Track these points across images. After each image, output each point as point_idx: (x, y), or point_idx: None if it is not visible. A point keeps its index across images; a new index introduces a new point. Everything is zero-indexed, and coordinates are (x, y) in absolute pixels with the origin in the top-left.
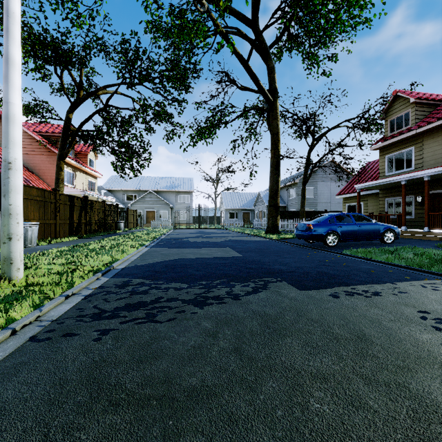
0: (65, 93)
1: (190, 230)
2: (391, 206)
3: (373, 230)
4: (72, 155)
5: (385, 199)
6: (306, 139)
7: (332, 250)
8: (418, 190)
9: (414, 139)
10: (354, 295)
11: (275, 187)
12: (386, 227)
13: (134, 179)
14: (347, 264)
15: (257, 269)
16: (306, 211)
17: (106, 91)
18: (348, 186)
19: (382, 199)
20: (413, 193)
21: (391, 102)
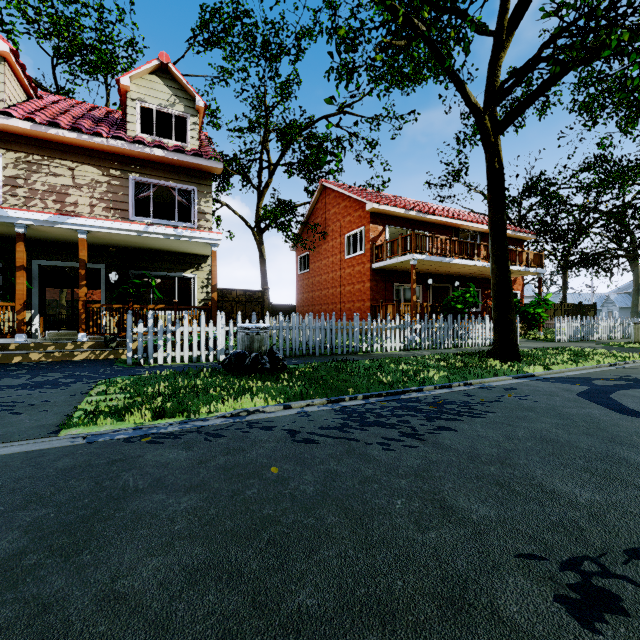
0: None
1: None
2: None
3: None
4: None
5: None
6: None
7: None
8: None
9: None
10: None
11: (636, 302)
12: None
13: None
14: None
15: None
16: None
17: None
18: None
19: None
20: None
21: None
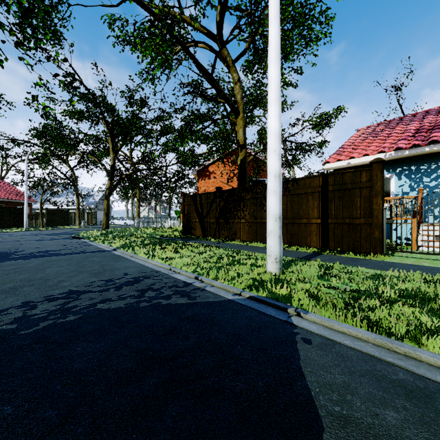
0: None
1: None
2: None
3: None
4: None
5: None
6: None
7: None
8: None
9: None
10: None
11: None
12: None
13: None
14: None
15: None
16: None
17: None
18: None
19: None
20: None
21: None
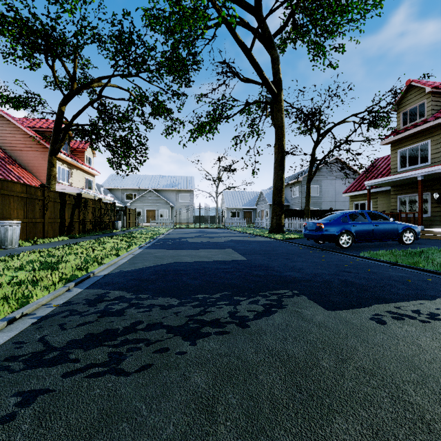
0: (57, 85)
1: (191, 229)
2: (403, 204)
3: (391, 229)
4: (67, 151)
5: (397, 196)
6: (311, 134)
7: (347, 252)
8: (435, 187)
9: (430, 131)
10: (405, 318)
11: (280, 184)
12: (405, 226)
13: (134, 177)
14: (371, 269)
15: (265, 277)
16: (310, 210)
17: (101, 84)
18: (355, 184)
19: (394, 196)
20: (429, 190)
21: (404, 93)
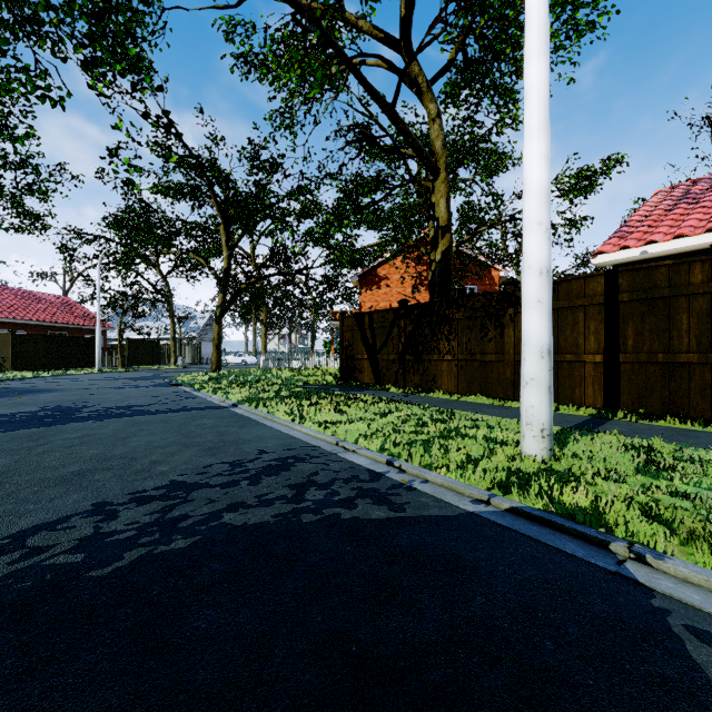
0: None
1: None
2: None
3: None
4: None
5: None
6: None
7: None
8: None
9: None
10: None
11: None
12: None
13: None
14: None
15: None
16: None
17: None
18: None
19: None
20: None
21: None
